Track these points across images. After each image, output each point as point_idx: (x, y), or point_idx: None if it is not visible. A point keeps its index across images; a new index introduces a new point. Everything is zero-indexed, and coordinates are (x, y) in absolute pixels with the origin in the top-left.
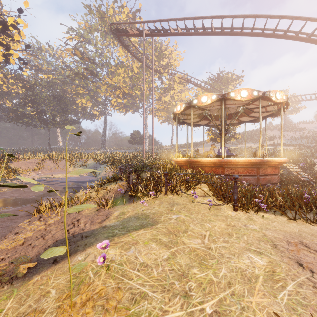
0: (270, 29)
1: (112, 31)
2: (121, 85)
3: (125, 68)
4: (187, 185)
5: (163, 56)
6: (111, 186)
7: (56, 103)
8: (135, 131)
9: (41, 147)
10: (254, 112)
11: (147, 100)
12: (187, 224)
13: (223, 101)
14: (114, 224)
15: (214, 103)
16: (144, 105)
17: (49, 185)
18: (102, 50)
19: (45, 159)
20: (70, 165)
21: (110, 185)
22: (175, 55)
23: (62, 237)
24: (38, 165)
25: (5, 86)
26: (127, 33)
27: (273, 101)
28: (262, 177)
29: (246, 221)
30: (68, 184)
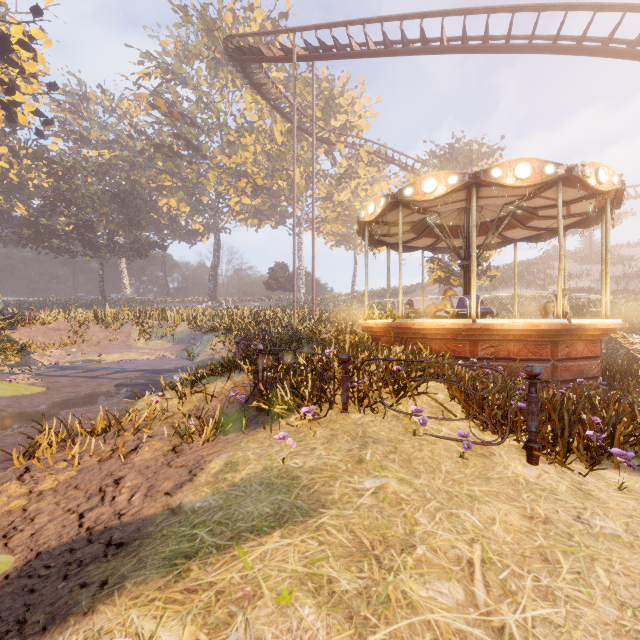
0: (571, 38)
1: (228, 55)
2: (248, 170)
3: (256, 134)
4: (397, 388)
5: (335, 108)
6: (215, 386)
7: (116, 206)
8: (278, 263)
9: (88, 298)
10: (539, 217)
11: (303, 200)
12: (410, 511)
13: (474, 189)
14: (203, 504)
15: (451, 195)
16: (297, 210)
17: (87, 379)
18: (210, 99)
19: (89, 322)
20: (140, 334)
21: (215, 382)
22: (360, 106)
23: (56, 540)
24: (72, 335)
25: (14, 174)
26: (260, 57)
27: (591, 189)
28: (565, 364)
29: (577, 499)
30: (128, 378)
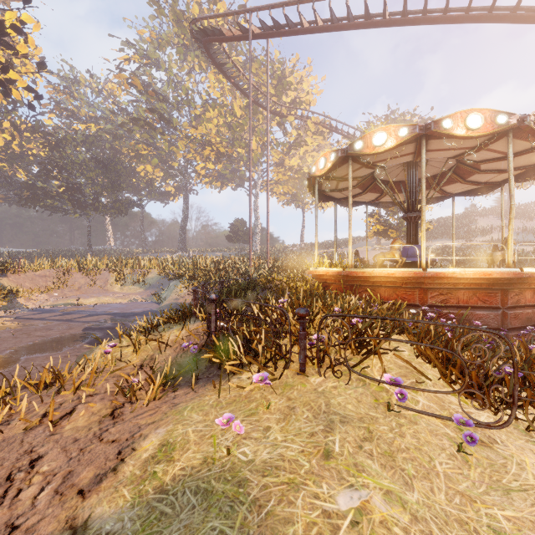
0: (505, 8)
1: (194, 37)
2: (212, 140)
3: (219, 109)
4: (358, 343)
5: (286, 85)
6: (168, 335)
7: (100, 171)
8: (237, 219)
9: (79, 249)
10: (481, 171)
11: (259, 165)
12: None
13: (424, 141)
14: (114, 526)
15: (400, 148)
16: (254, 174)
17: (60, 322)
18: (180, 79)
19: (72, 270)
20: (116, 280)
21: (171, 330)
22: (307, 84)
23: None
24: (57, 281)
25: (17, 145)
26: (221, 37)
27: None
28: (514, 311)
29: None
30: (98, 321)
